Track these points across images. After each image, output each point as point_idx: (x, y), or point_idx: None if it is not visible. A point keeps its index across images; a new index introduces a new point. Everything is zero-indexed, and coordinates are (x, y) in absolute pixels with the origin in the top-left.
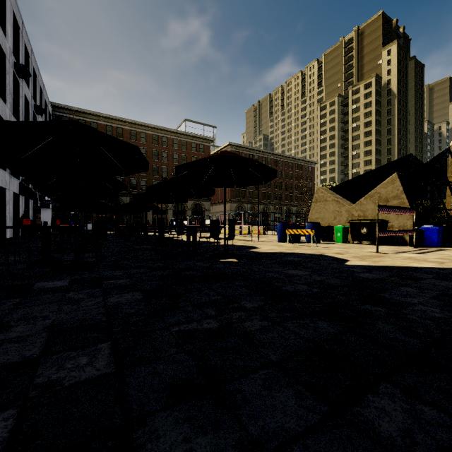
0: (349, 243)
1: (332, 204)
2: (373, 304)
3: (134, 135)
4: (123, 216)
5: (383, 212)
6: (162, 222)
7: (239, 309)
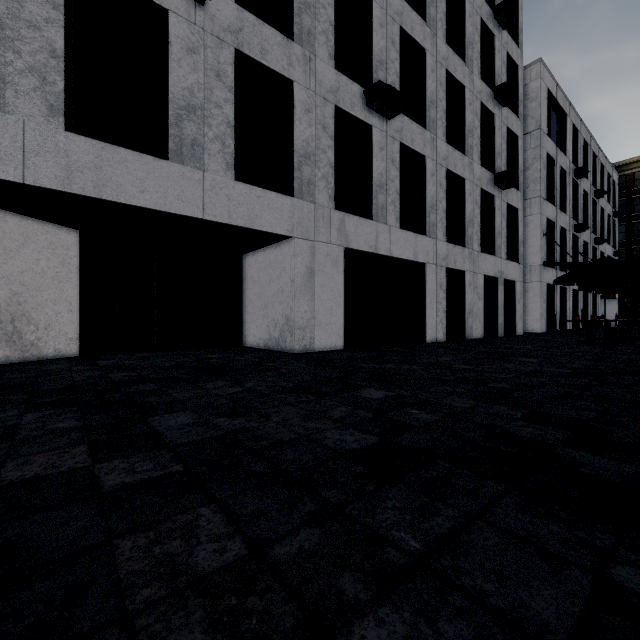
0: None
1: None
2: None
3: None
4: None
5: None
6: None
7: None
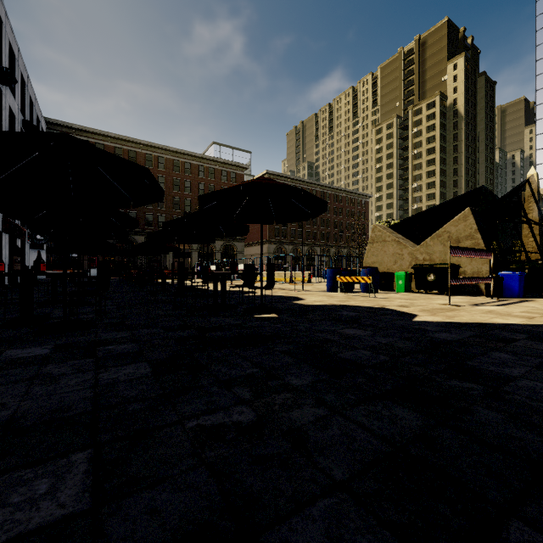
0: (413, 292)
1: (392, 245)
2: (462, 377)
3: (150, 160)
4: (137, 259)
5: (457, 255)
6: (182, 267)
7: (282, 389)
